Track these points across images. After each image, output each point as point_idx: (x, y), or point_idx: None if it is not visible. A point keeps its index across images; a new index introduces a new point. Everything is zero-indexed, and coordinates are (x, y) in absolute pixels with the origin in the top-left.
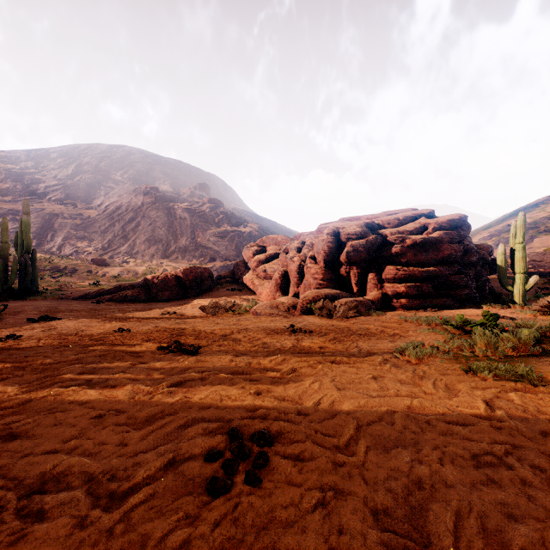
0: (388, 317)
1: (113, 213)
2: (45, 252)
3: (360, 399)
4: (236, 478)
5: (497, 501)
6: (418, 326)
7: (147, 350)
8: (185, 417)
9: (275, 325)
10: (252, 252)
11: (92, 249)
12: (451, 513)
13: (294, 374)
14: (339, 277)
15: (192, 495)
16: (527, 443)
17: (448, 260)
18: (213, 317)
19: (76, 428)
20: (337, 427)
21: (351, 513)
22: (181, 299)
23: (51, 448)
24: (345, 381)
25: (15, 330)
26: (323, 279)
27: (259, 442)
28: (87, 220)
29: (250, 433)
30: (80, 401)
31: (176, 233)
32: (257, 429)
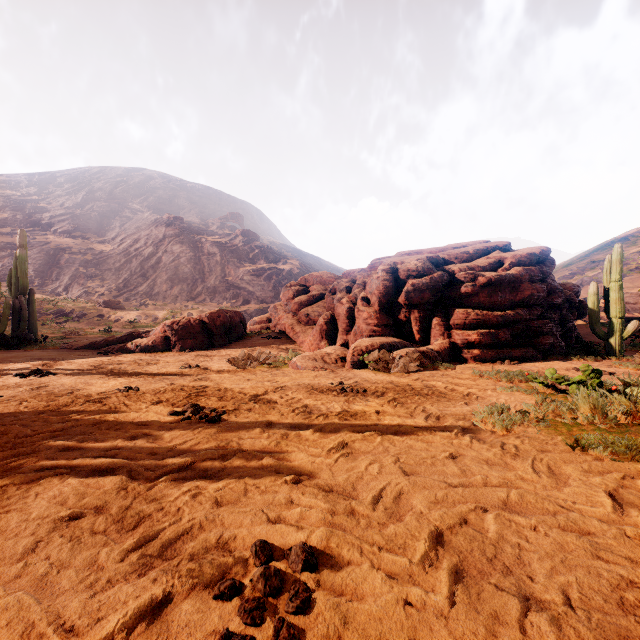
0: (458, 372)
1: (129, 247)
2: (50, 293)
3: (436, 489)
4: (260, 633)
5: None
6: (498, 383)
7: (155, 416)
8: (192, 520)
9: (320, 382)
10: (292, 292)
11: (104, 290)
12: None
13: (345, 451)
14: (396, 322)
15: None
16: None
17: (528, 302)
18: (244, 372)
19: (34, 539)
20: (408, 537)
21: None
22: (207, 349)
23: None
24: (413, 461)
25: None
26: (378, 325)
27: (296, 565)
28: (99, 255)
29: (284, 547)
30: (51, 494)
31: (204, 271)
32: (294, 540)
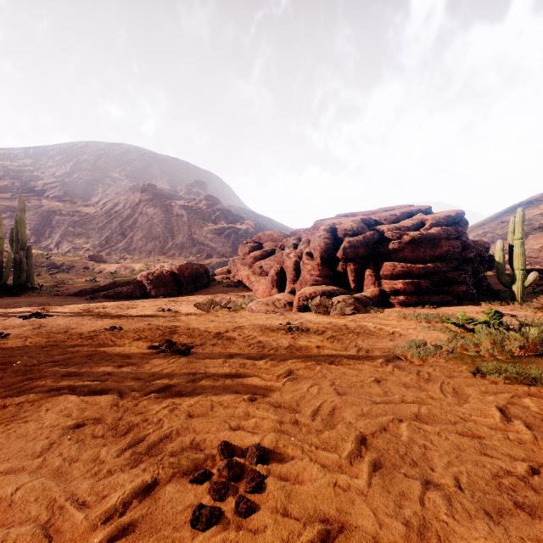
0: (386, 314)
1: (110, 210)
2: (43, 248)
3: (363, 405)
4: (225, 506)
5: (532, 538)
6: (418, 323)
7: (137, 349)
8: (171, 427)
9: (271, 322)
10: (248, 248)
11: (89, 246)
12: None
13: (291, 376)
14: (335, 273)
15: (173, 529)
16: None
17: (445, 257)
18: (208, 314)
19: (48, 441)
20: (339, 440)
21: None
22: (177, 296)
23: (18, 466)
24: (345, 384)
25: (3, 328)
26: (320, 276)
27: (252, 459)
28: (84, 217)
29: (242, 447)
30: (58, 408)
31: (173, 230)
32: (250, 442)
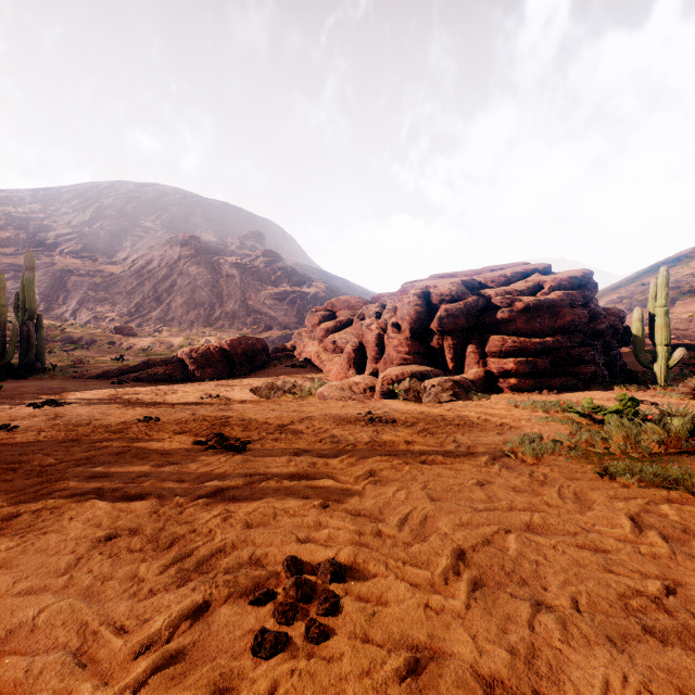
0: (493, 402)
1: (141, 269)
2: (56, 318)
3: (462, 513)
4: (293, 631)
5: (662, 667)
6: (533, 413)
7: (179, 445)
8: (225, 539)
9: (347, 412)
10: (318, 318)
11: (115, 315)
12: (599, 687)
13: (372, 478)
14: (429, 350)
15: (231, 657)
16: (694, 577)
17: (569, 329)
18: (267, 402)
19: (75, 556)
20: (432, 554)
21: (455, 686)
22: (227, 378)
23: (39, 585)
24: (440, 488)
25: (9, 419)
26: (409, 353)
27: (325, 576)
28: (109, 278)
29: (313, 563)
30: (84, 517)
31: (222, 294)
32: (323, 557)
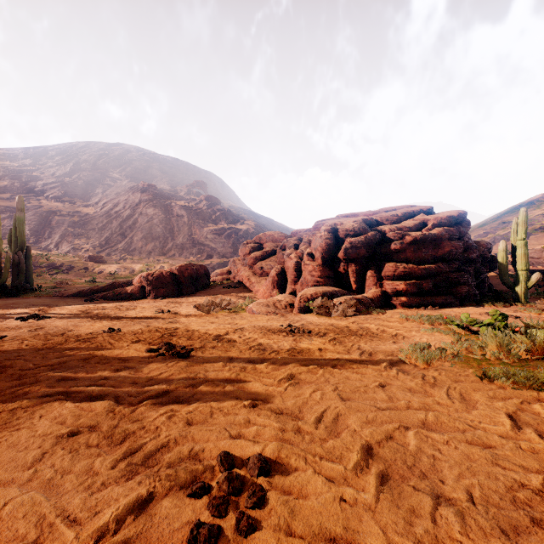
0: (388, 316)
1: (110, 210)
2: (43, 249)
3: (368, 412)
4: (225, 523)
5: None
6: (421, 325)
7: (135, 352)
8: (169, 436)
9: (272, 324)
10: (248, 249)
11: (89, 246)
12: None
13: (293, 381)
14: (337, 274)
15: None
16: None
17: (448, 257)
18: (208, 316)
19: (41, 451)
20: (344, 450)
21: None
22: (176, 297)
23: (8, 478)
24: (349, 389)
25: (0, 330)
26: (321, 277)
27: (253, 471)
28: (84, 217)
29: (243, 457)
30: (52, 415)
31: (173, 230)
32: (251, 452)
